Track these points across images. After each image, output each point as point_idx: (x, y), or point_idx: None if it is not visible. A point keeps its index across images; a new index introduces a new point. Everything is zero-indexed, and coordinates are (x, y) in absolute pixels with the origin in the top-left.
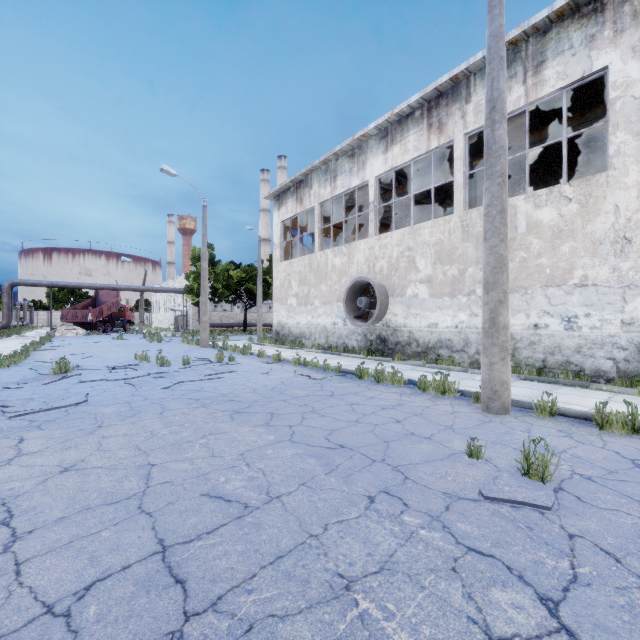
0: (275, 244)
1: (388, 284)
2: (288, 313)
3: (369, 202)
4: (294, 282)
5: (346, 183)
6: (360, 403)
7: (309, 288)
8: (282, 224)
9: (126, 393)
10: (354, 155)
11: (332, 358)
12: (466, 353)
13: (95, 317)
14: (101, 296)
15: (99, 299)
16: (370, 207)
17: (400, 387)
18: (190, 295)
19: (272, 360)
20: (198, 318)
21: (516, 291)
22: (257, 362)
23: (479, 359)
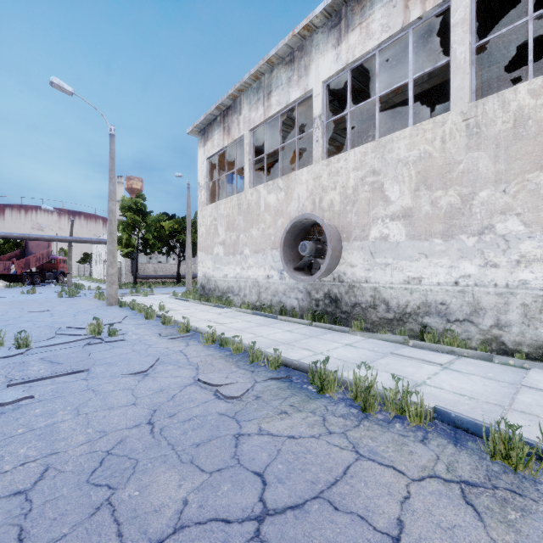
0: (200, 185)
1: (341, 223)
2: (214, 264)
3: (314, 117)
4: (221, 227)
5: (283, 98)
6: None
7: (238, 234)
8: (208, 162)
9: None
10: (293, 60)
11: (265, 324)
12: (475, 325)
13: (20, 269)
14: (31, 247)
15: (29, 250)
16: (315, 123)
17: (427, 436)
18: (119, 246)
19: (177, 331)
20: (131, 270)
21: None
22: (153, 335)
23: (501, 336)
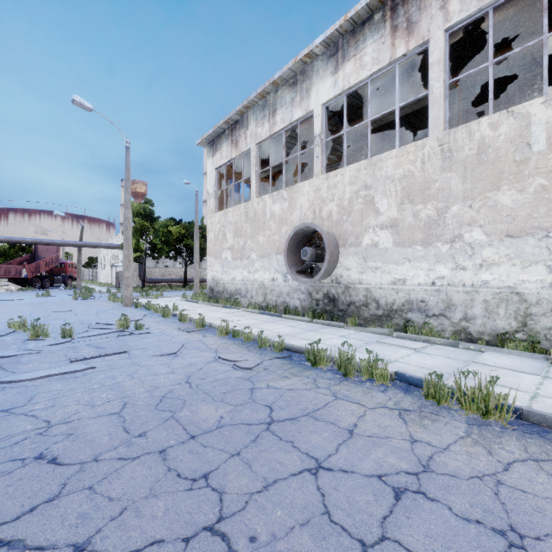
0: (209, 193)
1: (338, 232)
2: (223, 268)
3: (314, 135)
4: (229, 234)
5: (287, 117)
6: (334, 463)
7: (245, 240)
8: (217, 172)
9: None
10: (296, 82)
11: (270, 321)
12: (448, 319)
13: (31, 273)
14: (40, 252)
15: (38, 255)
16: (316, 141)
17: (386, 389)
18: None
19: (194, 326)
20: (139, 274)
21: (529, 234)
22: (174, 329)
23: (468, 327)
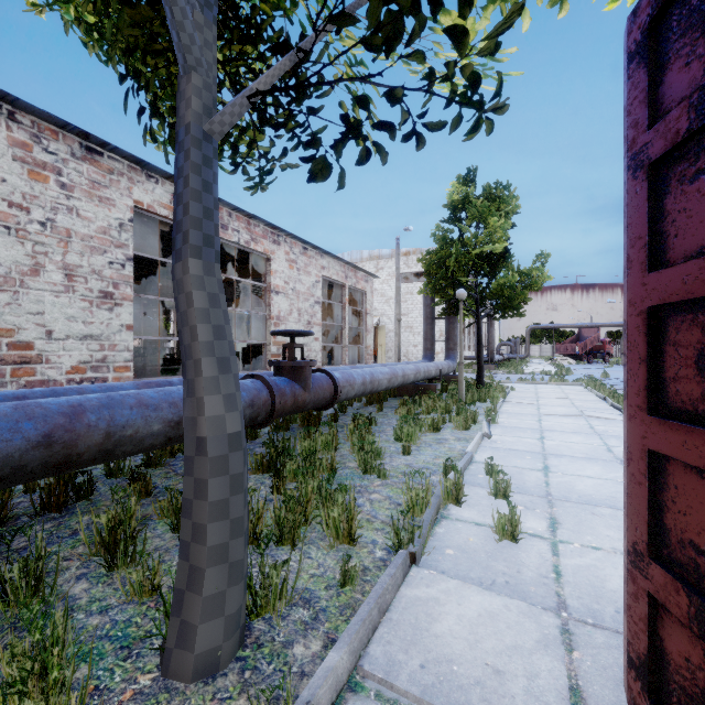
0: None
1: None
2: None
3: None
4: None
5: None
6: None
7: None
8: None
9: None
10: None
11: None
12: None
13: (580, 350)
14: (583, 332)
15: (581, 335)
16: None
17: None
18: None
19: None
20: None
21: None
22: None
23: None
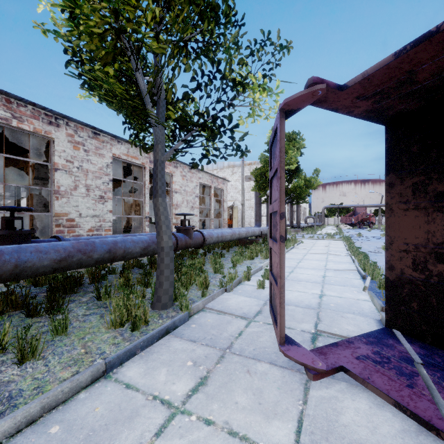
0: None
1: None
2: None
3: None
4: None
5: None
6: None
7: None
8: None
9: (380, 240)
10: None
11: None
12: None
13: (355, 220)
14: (357, 210)
15: (356, 211)
16: None
17: None
18: None
19: None
20: None
21: None
22: None
23: None
